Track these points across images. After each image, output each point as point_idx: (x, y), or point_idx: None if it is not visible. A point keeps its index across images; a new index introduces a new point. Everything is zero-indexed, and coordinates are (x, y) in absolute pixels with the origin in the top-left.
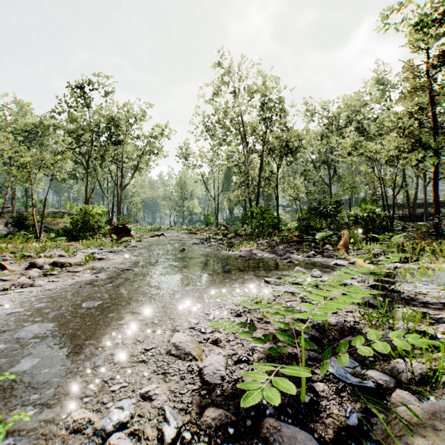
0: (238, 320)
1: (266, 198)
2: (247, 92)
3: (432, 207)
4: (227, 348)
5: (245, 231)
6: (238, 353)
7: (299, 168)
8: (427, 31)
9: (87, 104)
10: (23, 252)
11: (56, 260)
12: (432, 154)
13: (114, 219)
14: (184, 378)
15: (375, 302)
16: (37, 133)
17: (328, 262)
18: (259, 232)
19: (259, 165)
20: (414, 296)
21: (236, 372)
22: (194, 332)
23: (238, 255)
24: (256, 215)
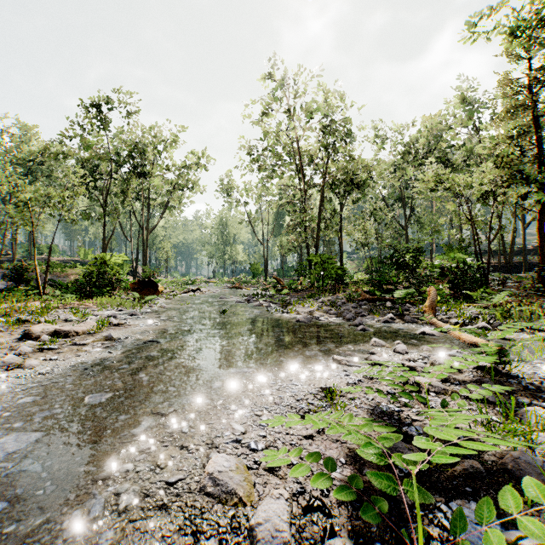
0: (303, 426)
1: (327, 243)
2: (304, 112)
3: (532, 254)
4: (289, 480)
5: (301, 284)
6: (306, 490)
7: (368, 206)
8: (532, 34)
9: (105, 127)
10: (19, 315)
11: (59, 328)
12: (537, 189)
13: (139, 269)
14: (226, 543)
15: (497, 400)
16: (44, 163)
17: (412, 330)
18: (319, 286)
19: (317, 202)
20: (540, 384)
21: (306, 530)
22: (240, 449)
23: (294, 319)
24: (316, 266)
